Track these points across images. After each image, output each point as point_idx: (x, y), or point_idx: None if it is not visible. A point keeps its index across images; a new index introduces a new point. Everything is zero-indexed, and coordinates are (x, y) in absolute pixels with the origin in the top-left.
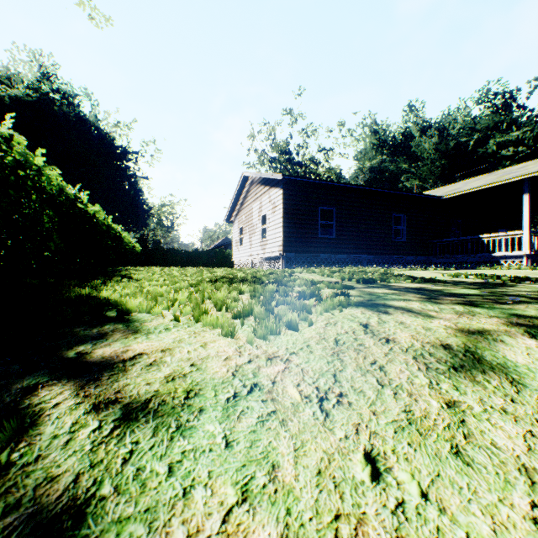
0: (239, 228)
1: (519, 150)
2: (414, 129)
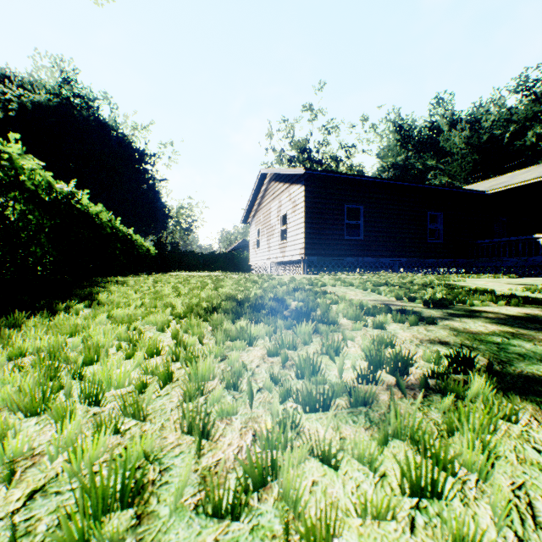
0: (257, 229)
1: None
2: (443, 122)
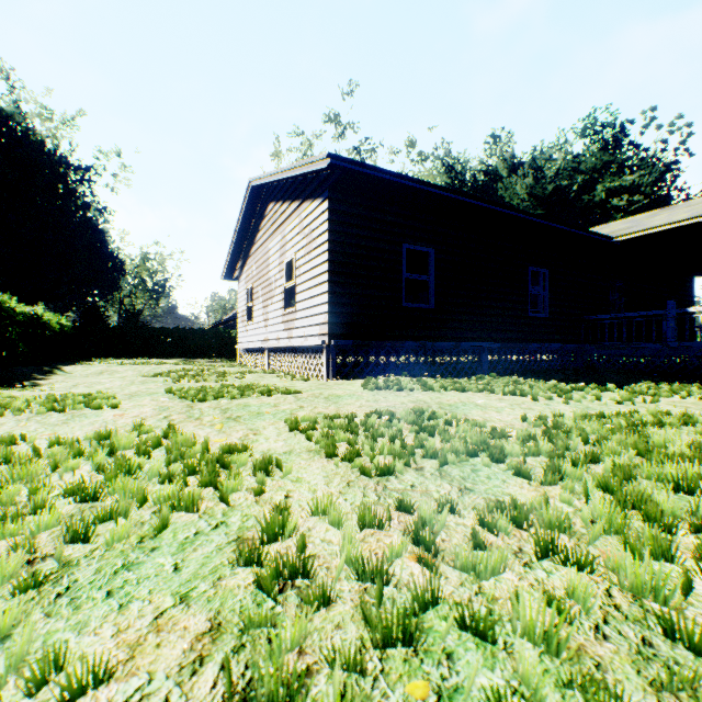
0: (248, 289)
1: (635, 200)
2: (501, 166)
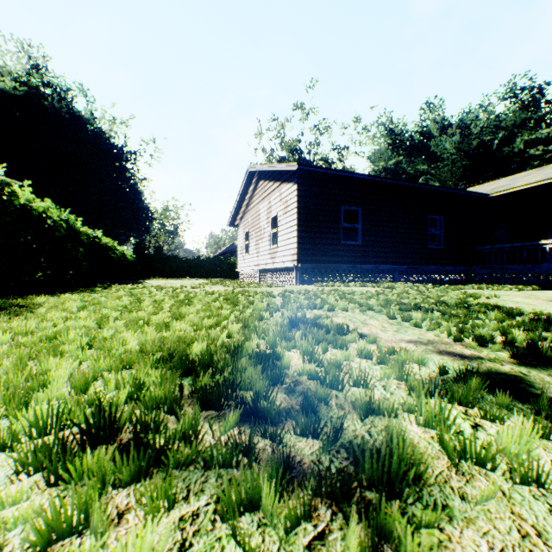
0: (245, 233)
1: (550, 149)
2: (433, 127)
